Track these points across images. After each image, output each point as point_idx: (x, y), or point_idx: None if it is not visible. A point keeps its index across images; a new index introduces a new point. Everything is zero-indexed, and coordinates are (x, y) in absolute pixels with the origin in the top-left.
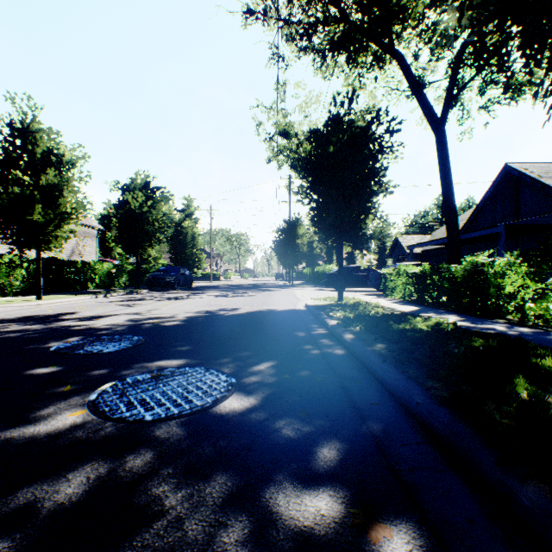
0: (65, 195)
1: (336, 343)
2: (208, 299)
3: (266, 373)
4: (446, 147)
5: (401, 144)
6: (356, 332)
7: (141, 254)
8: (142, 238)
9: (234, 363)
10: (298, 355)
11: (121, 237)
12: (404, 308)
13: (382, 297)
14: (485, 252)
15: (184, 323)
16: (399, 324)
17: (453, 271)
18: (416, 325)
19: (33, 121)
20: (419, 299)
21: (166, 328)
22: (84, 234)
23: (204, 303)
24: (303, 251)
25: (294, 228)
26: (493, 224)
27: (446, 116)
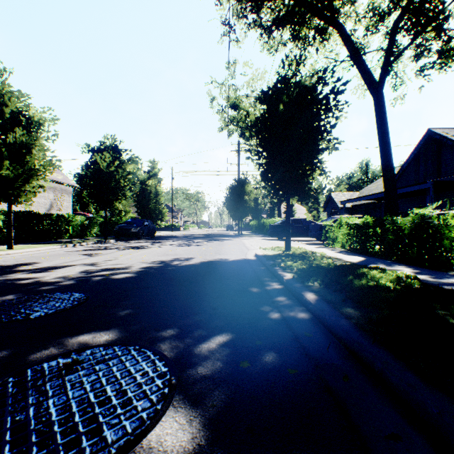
0: (34, 153)
1: (296, 303)
2: (166, 248)
3: (219, 356)
4: (384, 109)
5: (346, 103)
6: (317, 289)
7: (110, 208)
8: (110, 194)
9: (178, 337)
10: (257, 323)
11: (91, 193)
12: (350, 258)
13: (324, 247)
14: (434, 204)
15: (135, 276)
16: (358, 279)
17: (399, 223)
18: (380, 281)
19: (2, 83)
20: (361, 249)
21: (115, 281)
22: (61, 191)
23: (162, 252)
24: (250, 206)
25: (243, 186)
26: (417, 182)
27: (384, 81)
